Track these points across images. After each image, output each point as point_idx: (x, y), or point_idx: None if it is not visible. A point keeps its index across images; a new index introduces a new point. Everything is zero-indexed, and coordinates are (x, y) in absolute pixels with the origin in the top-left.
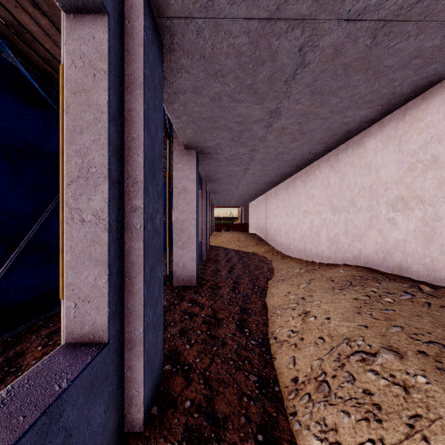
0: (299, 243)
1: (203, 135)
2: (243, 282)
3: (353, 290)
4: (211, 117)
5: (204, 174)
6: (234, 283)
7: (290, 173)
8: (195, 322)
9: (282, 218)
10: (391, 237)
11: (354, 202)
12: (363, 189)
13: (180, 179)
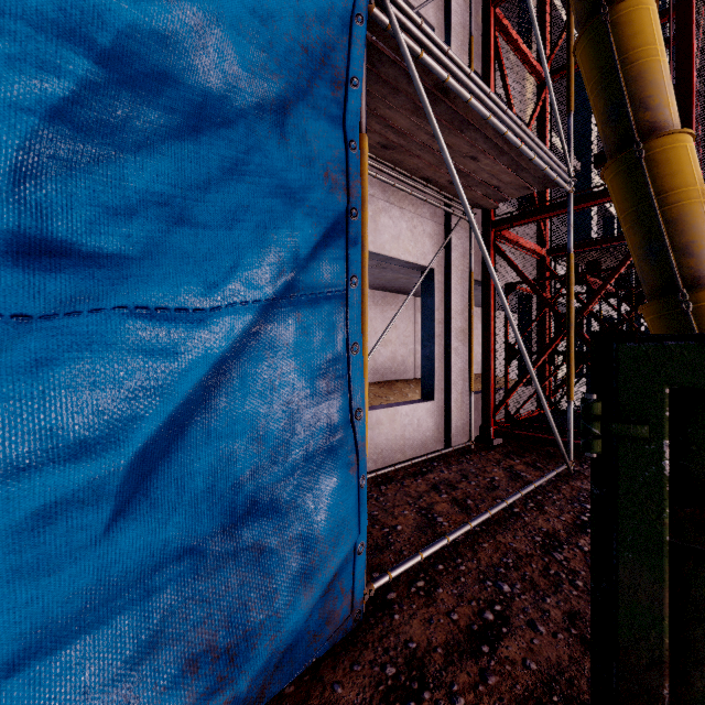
0: None
1: None
2: None
3: None
4: None
5: None
6: None
7: None
8: None
9: None
10: None
11: None
12: None
13: None
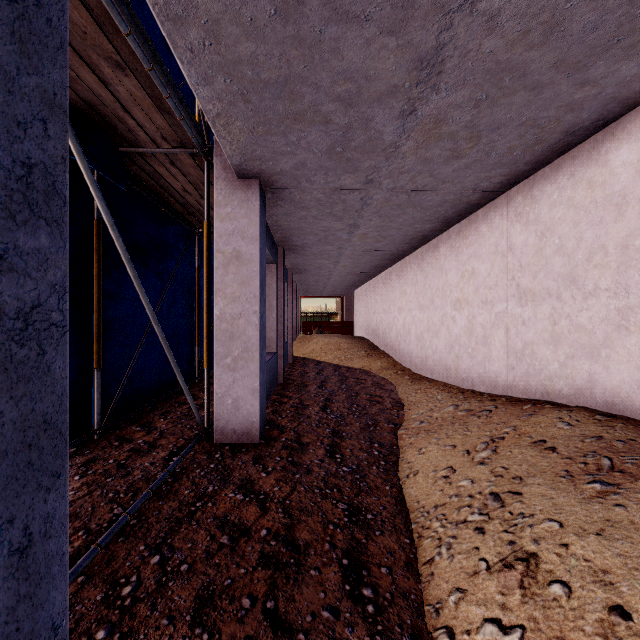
0: (444, 356)
1: (269, 138)
2: (349, 433)
3: (639, 491)
4: (283, 81)
5: (281, 237)
6: (333, 435)
7: (428, 235)
8: (240, 559)
9: (412, 313)
10: None
11: (575, 279)
12: (603, 250)
13: (228, 236)
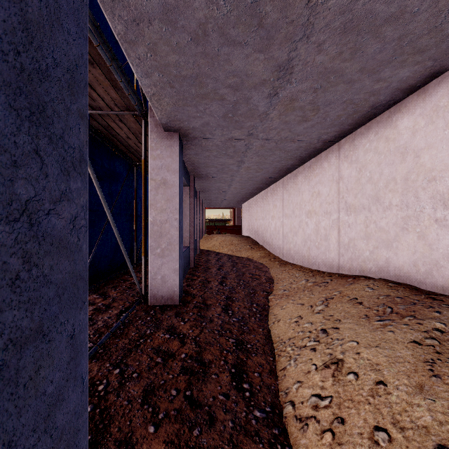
0: (301, 248)
1: (186, 108)
2: (237, 298)
3: (403, 324)
4: (195, 76)
5: (192, 168)
6: (227, 299)
7: (290, 168)
8: (169, 370)
9: (280, 220)
10: (440, 244)
11: (378, 199)
12: (394, 181)
13: (158, 169)
